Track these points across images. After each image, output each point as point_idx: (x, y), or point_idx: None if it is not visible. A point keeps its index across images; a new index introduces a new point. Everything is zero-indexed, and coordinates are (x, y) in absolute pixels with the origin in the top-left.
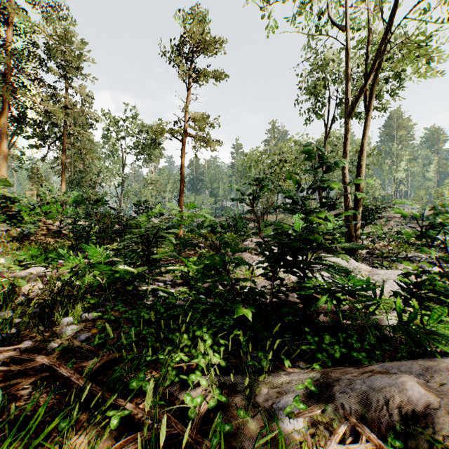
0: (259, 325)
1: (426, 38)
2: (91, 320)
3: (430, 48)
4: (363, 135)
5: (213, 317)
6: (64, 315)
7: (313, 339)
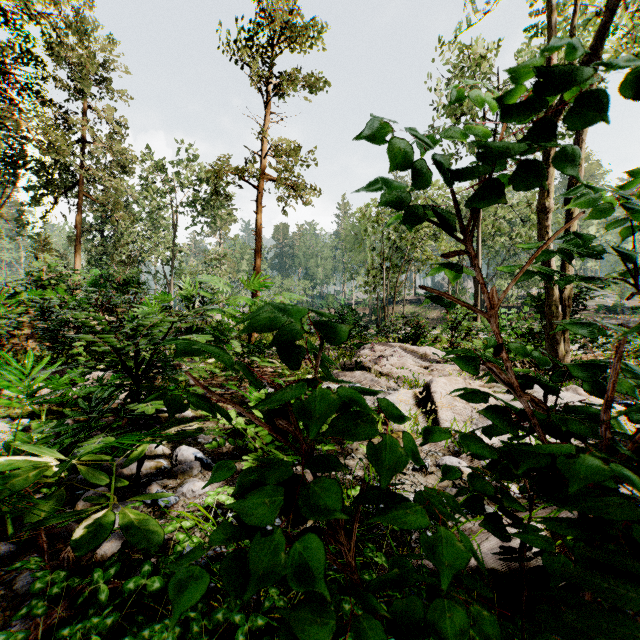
0: None
1: None
2: None
3: None
4: None
5: None
6: None
7: None
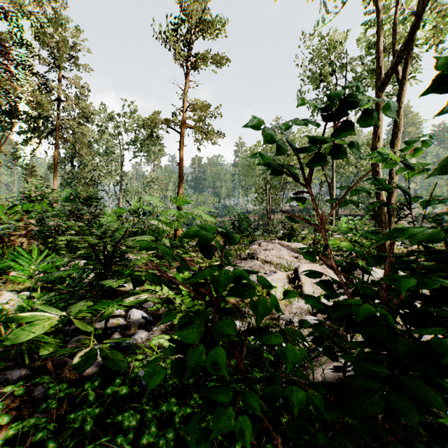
0: None
1: None
2: None
3: None
4: (399, 114)
5: None
6: None
7: None
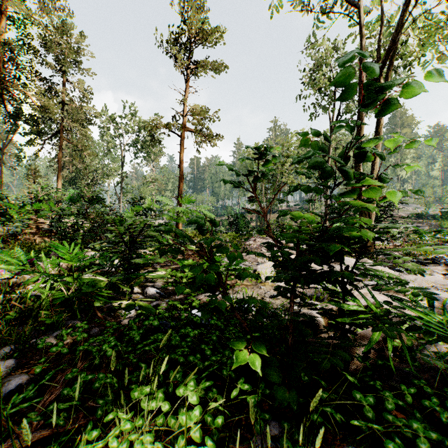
0: (279, 374)
1: (447, 17)
2: (42, 350)
3: None
4: (379, 123)
5: (208, 350)
6: (6, 341)
7: (367, 401)
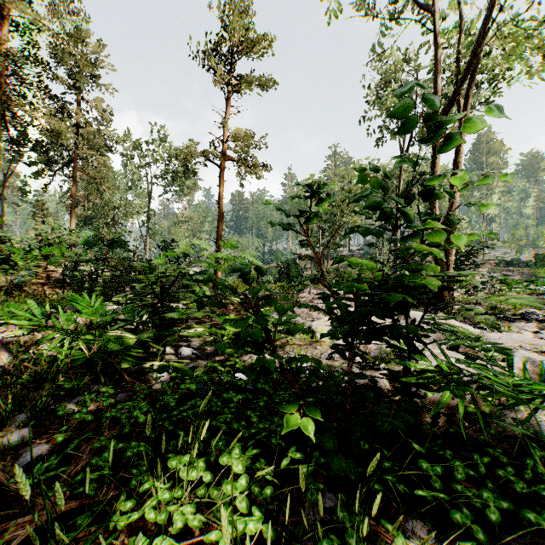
0: (335, 442)
1: (540, 24)
2: (61, 418)
3: (543, 40)
4: (458, 151)
5: (254, 417)
6: (19, 408)
7: (434, 470)
